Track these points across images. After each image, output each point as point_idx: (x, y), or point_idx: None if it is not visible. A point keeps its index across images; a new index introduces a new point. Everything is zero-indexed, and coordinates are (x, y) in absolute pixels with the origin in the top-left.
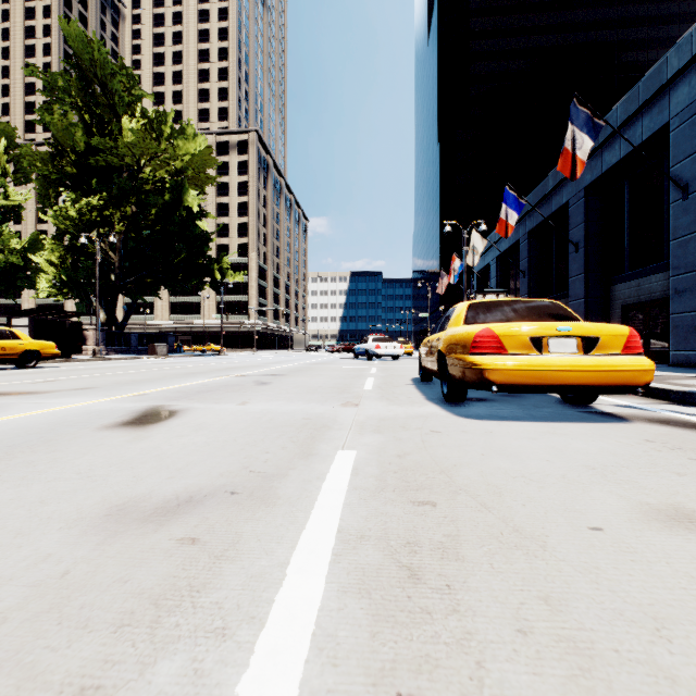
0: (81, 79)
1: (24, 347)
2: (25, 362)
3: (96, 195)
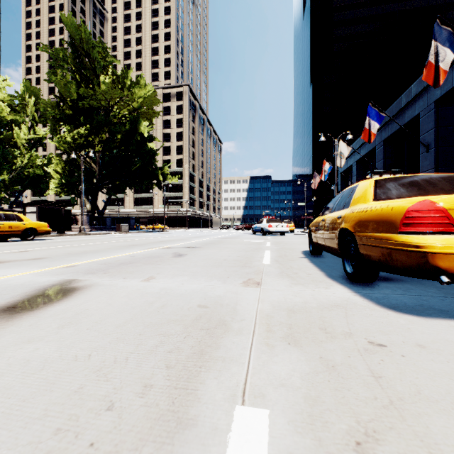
0: (74, 52)
1: (25, 226)
2: (26, 236)
3: (83, 127)
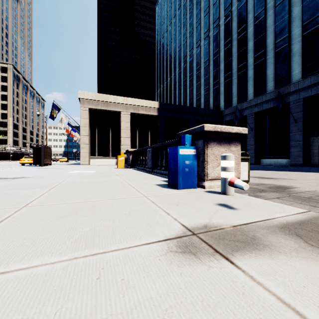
0: None
1: None
2: None
3: None
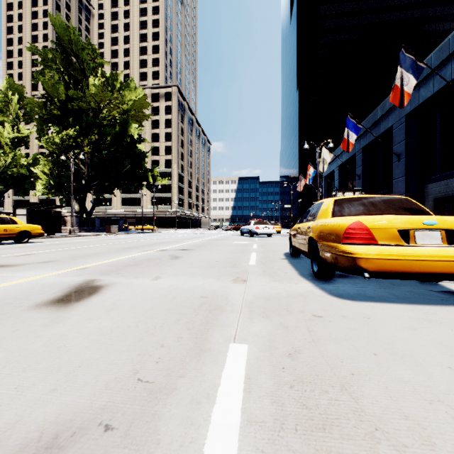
0: (62, 53)
1: (19, 229)
2: (20, 239)
3: (72, 128)
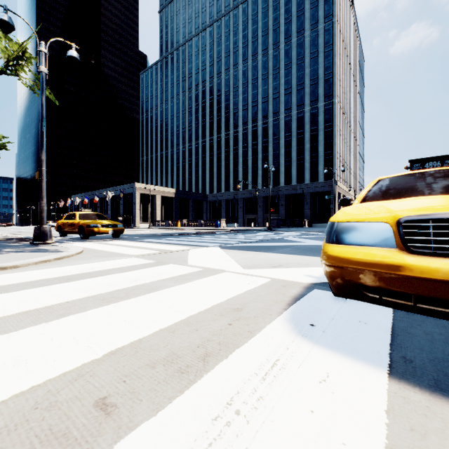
0: None
1: None
2: None
3: None
